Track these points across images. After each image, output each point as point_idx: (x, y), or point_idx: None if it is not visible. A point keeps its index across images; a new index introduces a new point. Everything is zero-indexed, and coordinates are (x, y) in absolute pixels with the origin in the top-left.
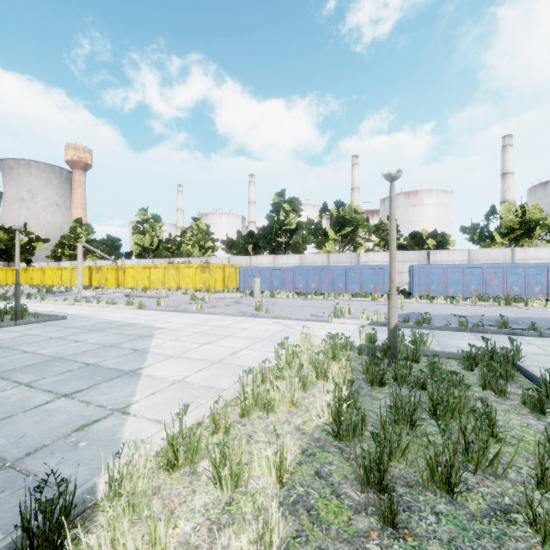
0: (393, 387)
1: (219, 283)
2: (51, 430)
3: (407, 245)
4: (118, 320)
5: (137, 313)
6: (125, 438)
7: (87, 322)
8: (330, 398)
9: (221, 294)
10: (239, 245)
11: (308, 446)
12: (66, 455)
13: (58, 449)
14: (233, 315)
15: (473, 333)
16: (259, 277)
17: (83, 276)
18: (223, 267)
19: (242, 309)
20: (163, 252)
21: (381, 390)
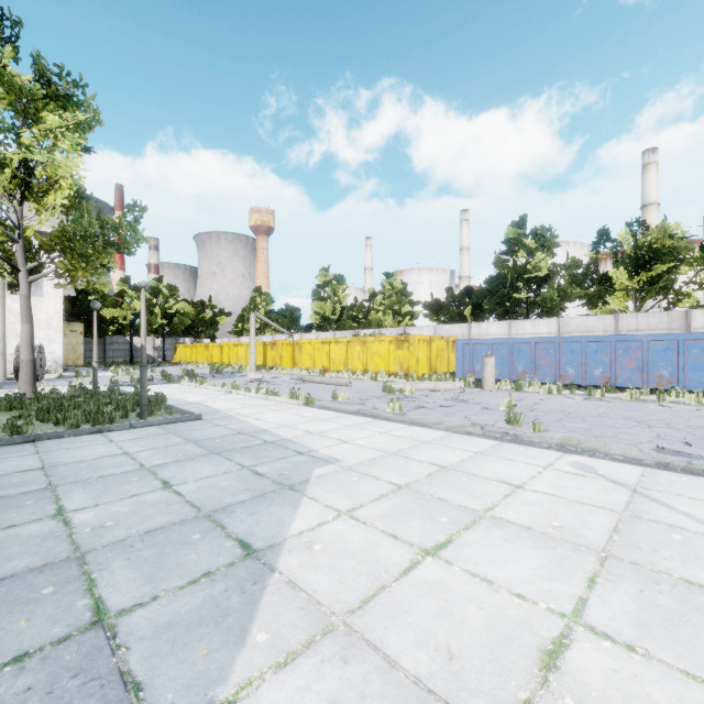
0: None
1: (423, 364)
2: None
3: None
4: (265, 430)
5: (300, 413)
6: None
7: (220, 430)
8: None
9: (429, 383)
10: (449, 308)
11: None
12: None
13: None
14: (464, 433)
15: None
16: (488, 355)
17: (258, 353)
18: (428, 341)
19: (476, 417)
20: (347, 322)
21: None
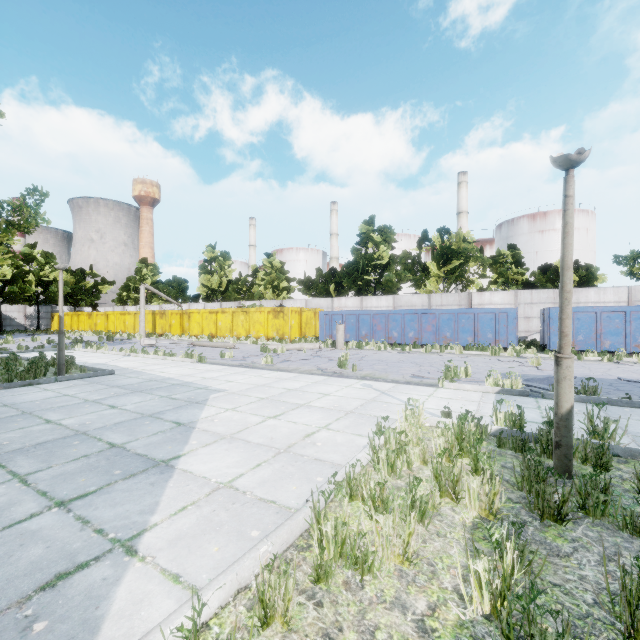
0: (580, 524)
1: (295, 330)
2: (9, 581)
3: (536, 282)
4: (170, 378)
5: (196, 368)
6: (110, 619)
7: (135, 379)
8: (483, 566)
9: (296, 344)
10: (319, 285)
11: None
12: None
13: None
14: (310, 374)
15: None
16: (342, 323)
17: (147, 322)
18: (299, 312)
19: (322, 365)
20: (233, 294)
21: (560, 531)
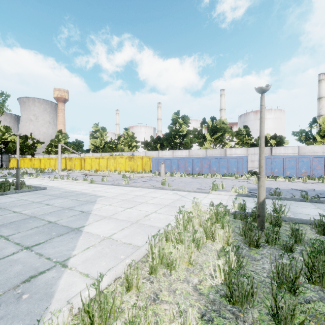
0: (265, 248)
1: (139, 167)
2: (7, 280)
3: (257, 143)
4: (76, 191)
5: (89, 186)
6: (58, 292)
7: (58, 192)
8: (221, 262)
9: (140, 174)
10: (151, 144)
11: (206, 309)
12: (9, 308)
13: (4, 301)
14: (147, 188)
15: (313, 203)
16: (163, 163)
17: (62, 163)
18: (142, 158)
19: (153, 184)
20: (107, 149)
21: (257, 251)
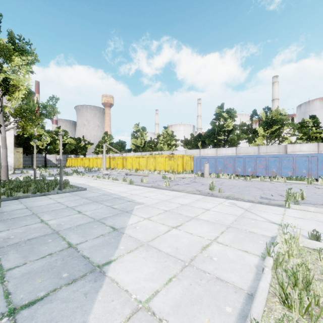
0: None
1: (180, 167)
2: None
3: None
4: (114, 193)
5: (128, 187)
6: None
7: (95, 194)
8: None
9: (181, 175)
10: (192, 142)
11: None
12: None
13: None
14: (192, 193)
15: None
16: (207, 163)
17: (106, 162)
18: (182, 157)
19: (198, 188)
20: (147, 148)
21: None
